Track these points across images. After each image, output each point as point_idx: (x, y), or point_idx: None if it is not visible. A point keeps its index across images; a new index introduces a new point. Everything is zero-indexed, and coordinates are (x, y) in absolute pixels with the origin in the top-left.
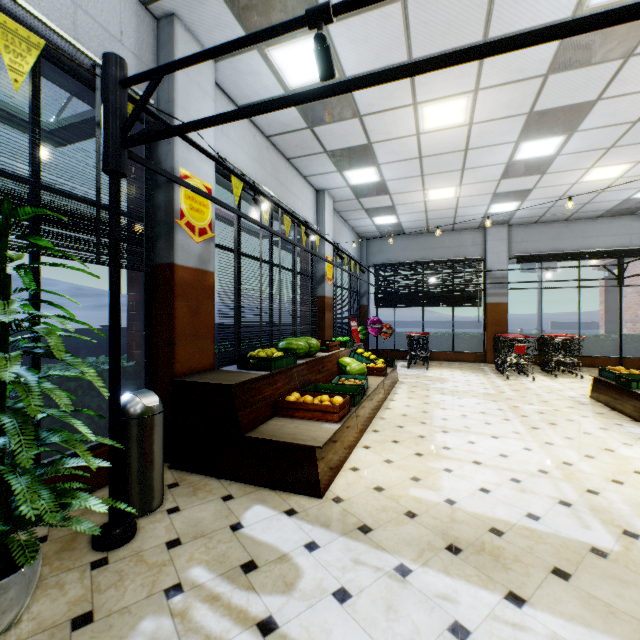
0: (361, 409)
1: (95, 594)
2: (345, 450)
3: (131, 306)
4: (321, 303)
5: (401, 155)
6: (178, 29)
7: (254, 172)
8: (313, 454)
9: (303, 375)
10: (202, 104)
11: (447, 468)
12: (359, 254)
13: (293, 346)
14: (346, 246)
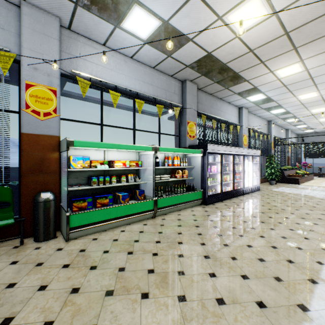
0: (303, 178)
1: (278, 185)
2: (301, 182)
3: (262, 160)
4: (287, 158)
5: (314, 123)
6: (271, 122)
7: (276, 134)
8: (298, 179)
9: (290, 172)
10: (273, 130)
11: (322, 185)
12: (297, 140)
13: (286, 167)
14: (293, 140)
